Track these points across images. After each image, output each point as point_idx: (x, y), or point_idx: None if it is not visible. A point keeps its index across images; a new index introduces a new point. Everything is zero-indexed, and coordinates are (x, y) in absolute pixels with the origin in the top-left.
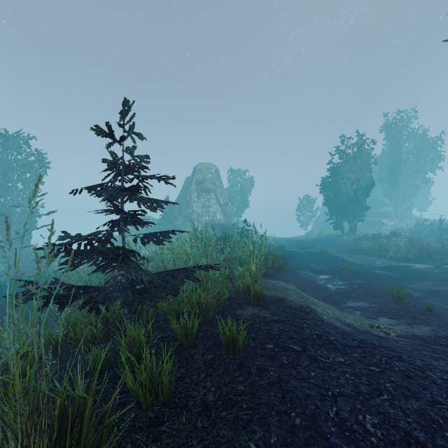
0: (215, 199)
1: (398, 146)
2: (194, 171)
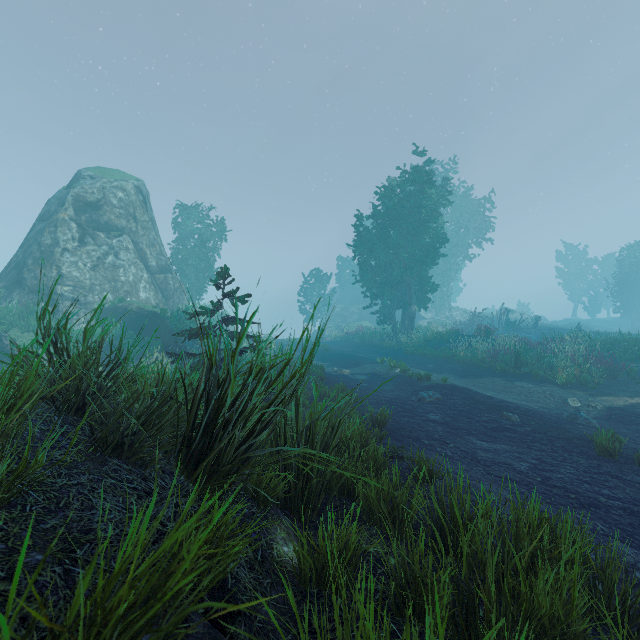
0: (133, 252)
1: None
2: (74, 180)
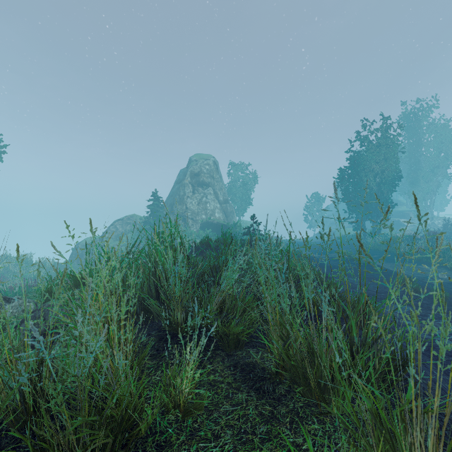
0: (213, 195)
1: (417, 138)
2: (189, 163)
